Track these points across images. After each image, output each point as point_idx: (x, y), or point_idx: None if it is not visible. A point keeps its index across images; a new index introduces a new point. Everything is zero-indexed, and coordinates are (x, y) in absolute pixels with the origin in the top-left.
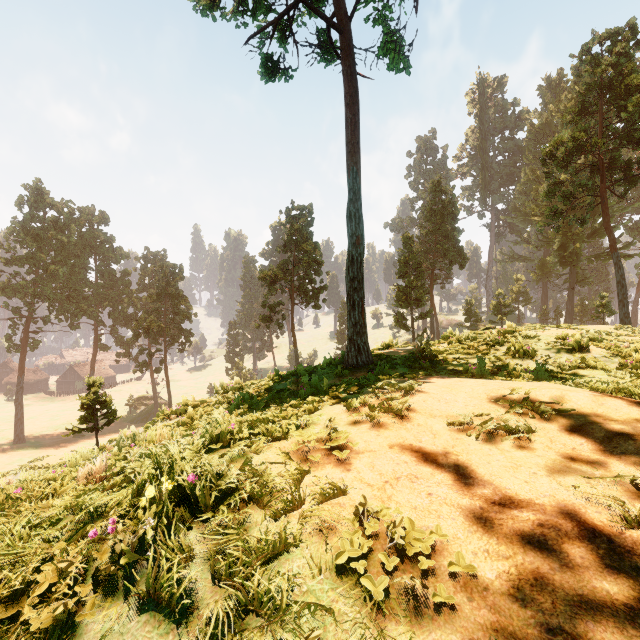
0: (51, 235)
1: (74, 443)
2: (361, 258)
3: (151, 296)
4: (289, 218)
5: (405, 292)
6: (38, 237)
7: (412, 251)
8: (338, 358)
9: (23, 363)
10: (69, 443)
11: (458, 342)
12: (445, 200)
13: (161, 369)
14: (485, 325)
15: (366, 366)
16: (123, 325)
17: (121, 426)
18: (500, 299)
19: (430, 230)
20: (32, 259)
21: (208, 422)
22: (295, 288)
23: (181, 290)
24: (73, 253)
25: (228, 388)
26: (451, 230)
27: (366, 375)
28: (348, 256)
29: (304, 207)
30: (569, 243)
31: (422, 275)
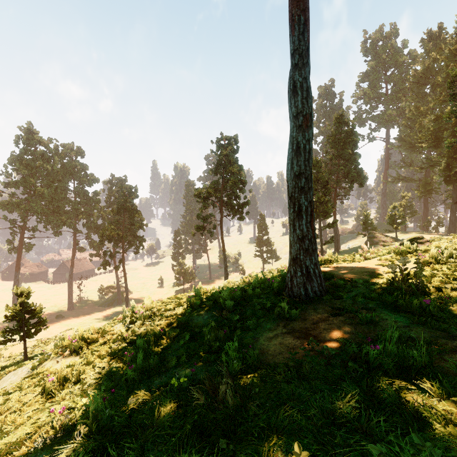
0: (39, 164)
1: (54, 323)
2: (309, 146)
3: (113, 210)
4: (219, 146)
5: (315, 206)
6: (30, 166)
7: (320, 172)
8: (276, 283)
9: (19, 261)
10: (51, 323)
11: (435, 261)
12: (347, 130)
13: (119, 267)
14: (381, 233)
15: (319, 299)
16: (95, 232)
17: (92, 309)
18: (395, 211)
19: (334, 155)
20: (25, 183)
21: (26, 454)
22: (224, 203)
23: (135, 206)
24: (56, 178)
25: (137, 316)
26: (352, 155)
27: (331, 323)
28: (291, 144)
29: (231, 137)
30: (454, 164)
31: (329, 191)
